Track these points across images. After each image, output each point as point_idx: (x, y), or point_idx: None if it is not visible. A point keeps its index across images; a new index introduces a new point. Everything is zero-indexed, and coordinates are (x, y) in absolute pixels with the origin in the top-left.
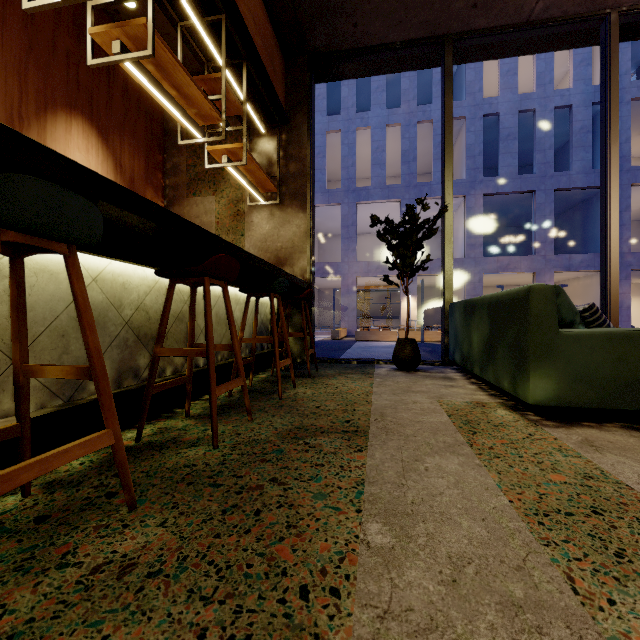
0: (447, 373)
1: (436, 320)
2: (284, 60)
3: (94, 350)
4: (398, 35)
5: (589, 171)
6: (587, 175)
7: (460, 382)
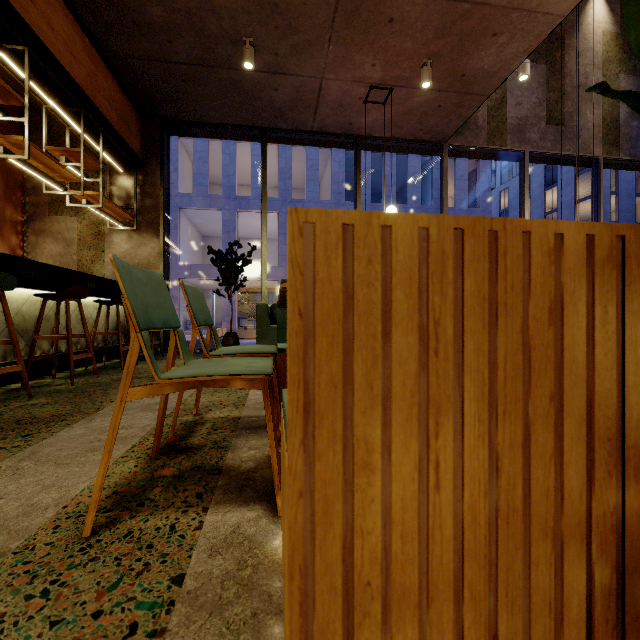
0: None
1: None
2: (141, 118)
3: (14, 333)
4: (229, 121)
5: (419, 206)
6: (418, 209)
7: None
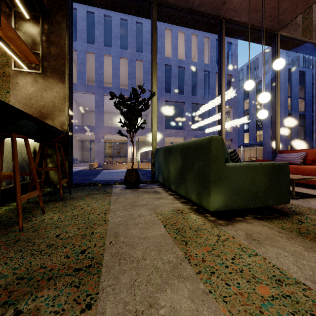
0: (155, 188)
1: (144, 158)
2: None
3: None
4: None
5: (203, 97)
6: (202, 99)
7: (163, 194)
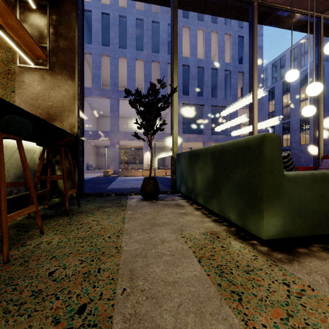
0: (177, 200)
1: (161, 164)
2: None
3: None
4: None
5: (224, 99)
6: (223, 101)
7: (188, 209)
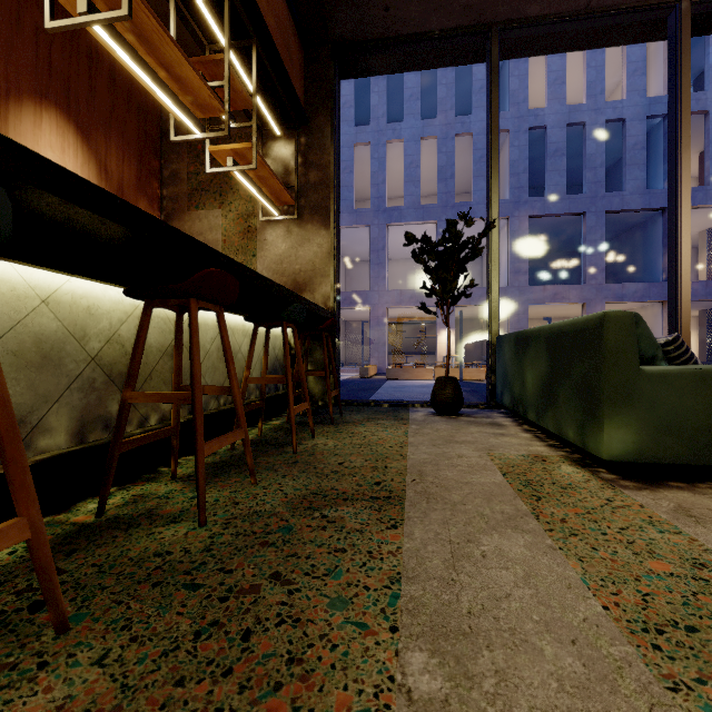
0: (495, 418)
1: (476, 356)
2: (303, 50)
3: None
4: (437, 22)
5: (644, 192)
6: (641, 196)
7: (511, 429)
